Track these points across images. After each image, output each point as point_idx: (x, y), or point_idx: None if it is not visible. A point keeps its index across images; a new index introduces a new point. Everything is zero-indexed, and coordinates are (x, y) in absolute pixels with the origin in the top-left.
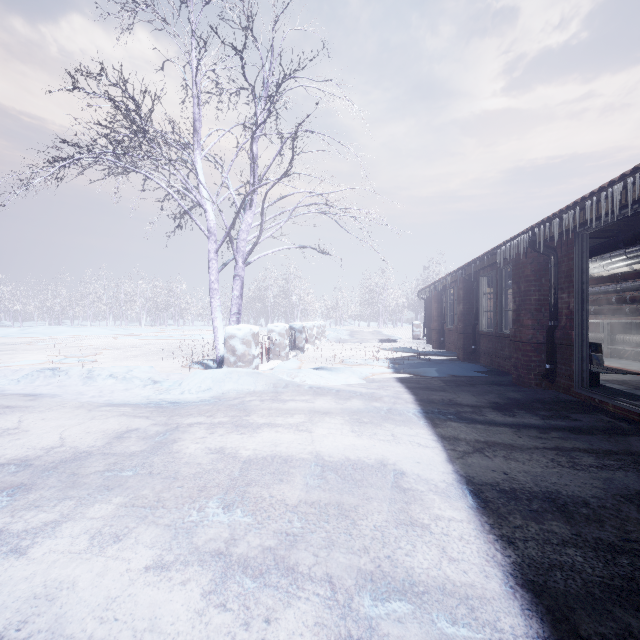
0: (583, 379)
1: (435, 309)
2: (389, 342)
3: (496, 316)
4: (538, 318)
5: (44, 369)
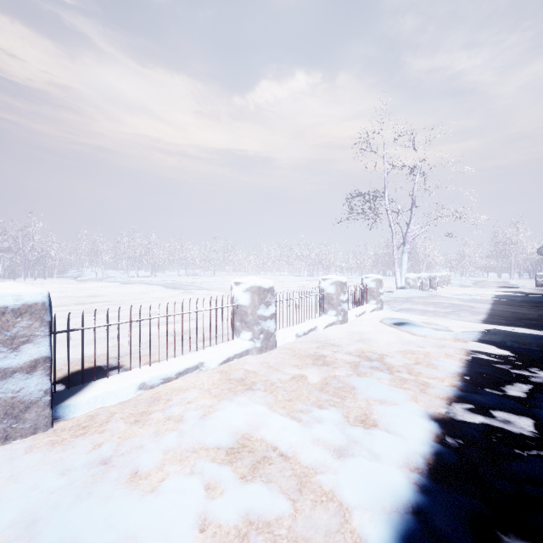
0: None
1: None
2: (508, 288)
3: None
4: None
5: None
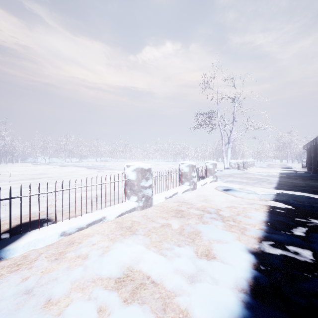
0: None
1: (307, 154)
2: (286, 168)
3: None
4: None
5: None
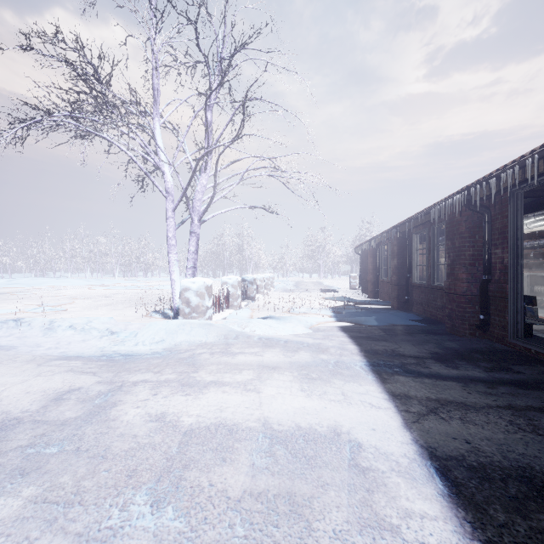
0: (518, 330)
1: (371, 263)
2: (329, 292)
3: (428, 270)
4: (472, 272)
5: (8, 320)
